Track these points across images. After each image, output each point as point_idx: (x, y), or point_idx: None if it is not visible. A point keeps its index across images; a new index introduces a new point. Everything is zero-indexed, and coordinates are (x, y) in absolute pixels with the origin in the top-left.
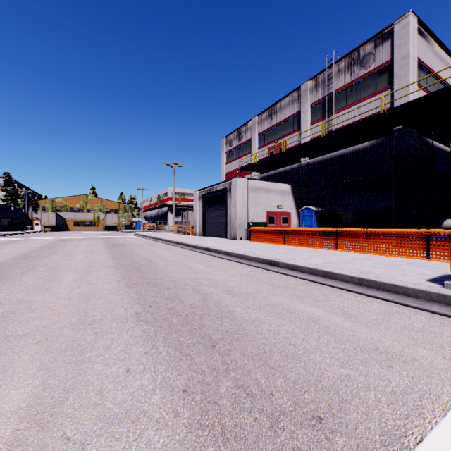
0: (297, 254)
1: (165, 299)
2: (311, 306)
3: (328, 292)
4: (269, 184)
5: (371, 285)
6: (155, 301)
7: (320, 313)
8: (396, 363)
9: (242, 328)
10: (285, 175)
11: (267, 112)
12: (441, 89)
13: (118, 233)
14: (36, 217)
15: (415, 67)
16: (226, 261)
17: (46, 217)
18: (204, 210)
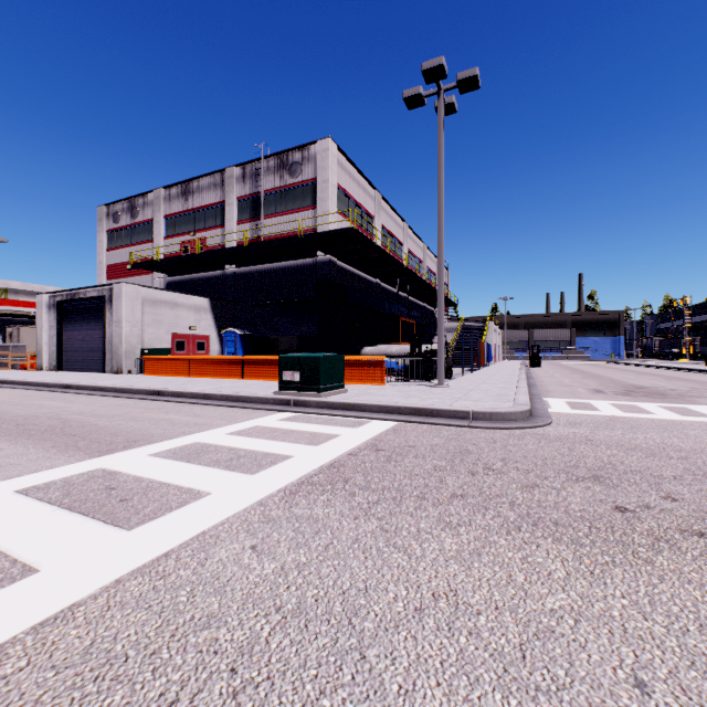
0: (194, 384)
1: (16, 426)
2: (172, 415)
3: (197, 408)
4: (177, 297)
5: (233, 399)
6: (2, 428)
7: (175, 417)
8: (199, 426)
9: (103, 428)
10: (206, 284)
11: (179, 188)
12: (341, 229)
13: None
14: None
15: (335, 194)
16: (98, 397)
17: None
18: (59, 327)
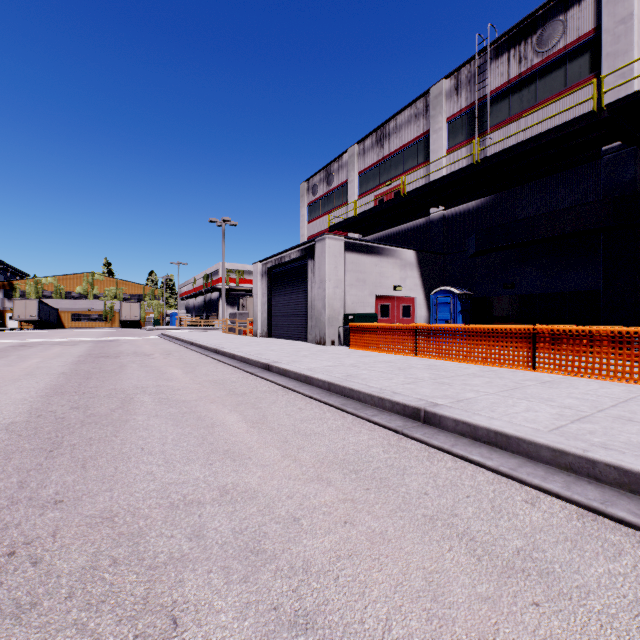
0: (461, 382)
1: None
2: None
3: None
4: (380, 250)
5: None
6: None
7: None
8: None
9: None
10: (404, 238)
11: (373, 136)
12: None
13: (135, 332)
14: (10, 307)
15: None
16: (303, 403)
17: (21, 306)
18: (269, 294)
